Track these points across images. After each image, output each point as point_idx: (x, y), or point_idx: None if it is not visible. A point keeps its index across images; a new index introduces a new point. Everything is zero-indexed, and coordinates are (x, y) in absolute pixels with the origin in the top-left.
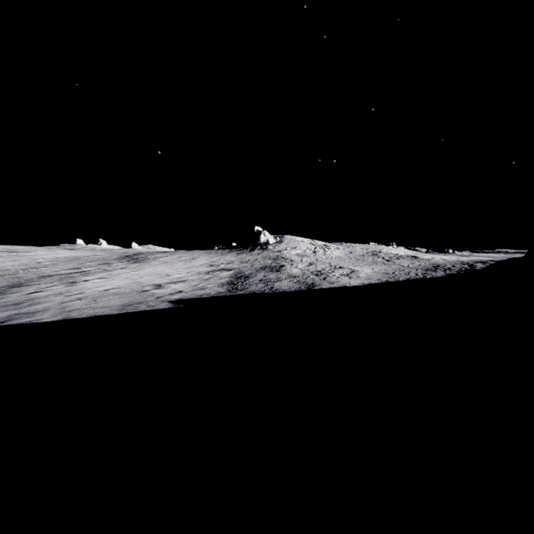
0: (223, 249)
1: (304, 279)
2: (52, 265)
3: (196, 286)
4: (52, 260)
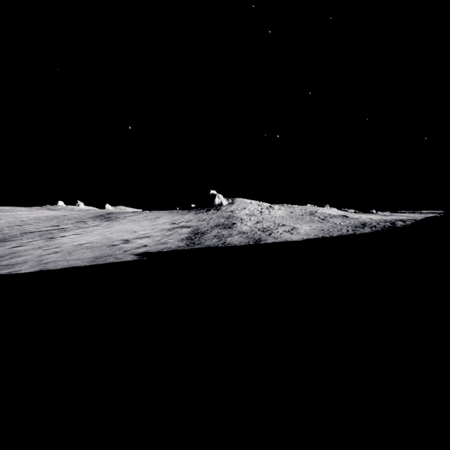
0: (183, 209)
1: (252, 235)
2: (35, 223)
3: (159, 241)
4: (35, 219)
